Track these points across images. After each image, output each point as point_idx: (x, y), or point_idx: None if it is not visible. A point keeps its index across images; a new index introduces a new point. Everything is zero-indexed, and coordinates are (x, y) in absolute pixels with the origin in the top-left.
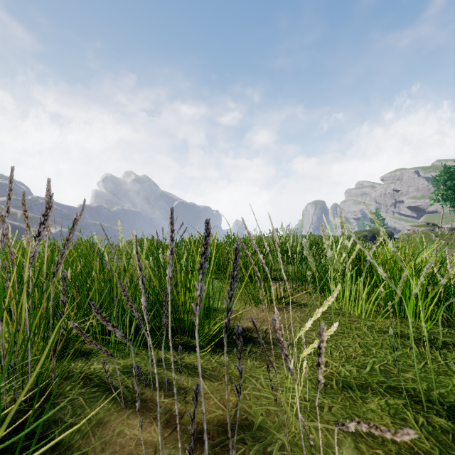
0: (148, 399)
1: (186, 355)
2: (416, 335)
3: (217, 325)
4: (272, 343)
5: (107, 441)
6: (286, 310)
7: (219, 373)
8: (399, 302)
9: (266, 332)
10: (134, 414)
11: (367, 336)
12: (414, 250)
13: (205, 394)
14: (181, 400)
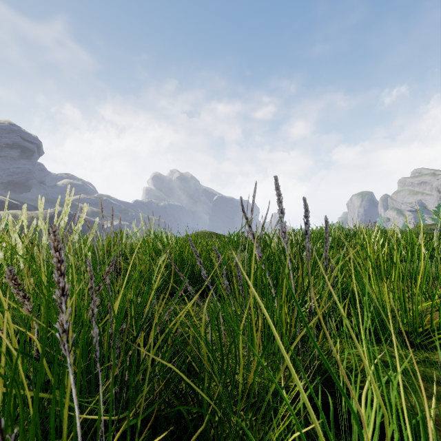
0: None
1: (427, 355)
2: None
3: None
4: None
5: None
6: None
7: None
8: None
9: None
10: None
11: None
12: None
13: None
14: None
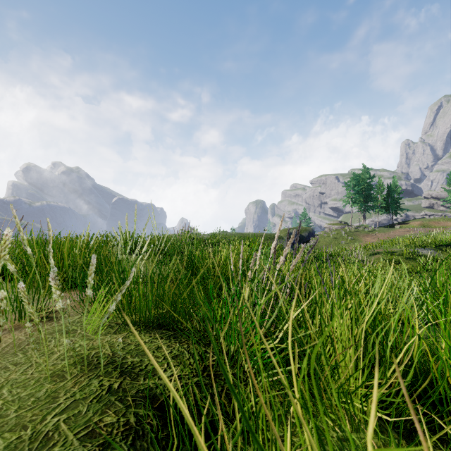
0: None
1: None
2: (77, 362)
3: None
4: None
5: None
6: (21, 330)
7: None
8: (184, 307)
9: None
10: None
11: (39, 366)
12: (252, 248)
13: None
14: None
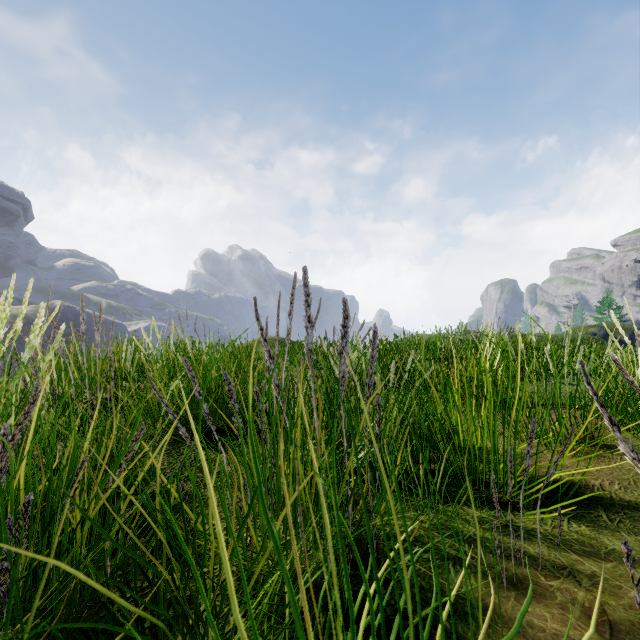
0: (520, 578)
1: (512, 517)
2: None
3: (553, 477)
4: (633, 508)
5: (523, 634)
6: (602, 456)
7: (594, 550)
8: None
9: (605, 490)
10: (522, 599)
11: None
12: None
13: (605, 581)
14: (576, 586)
